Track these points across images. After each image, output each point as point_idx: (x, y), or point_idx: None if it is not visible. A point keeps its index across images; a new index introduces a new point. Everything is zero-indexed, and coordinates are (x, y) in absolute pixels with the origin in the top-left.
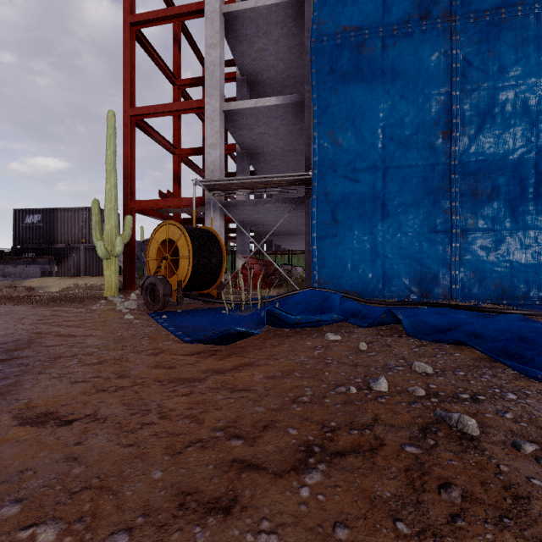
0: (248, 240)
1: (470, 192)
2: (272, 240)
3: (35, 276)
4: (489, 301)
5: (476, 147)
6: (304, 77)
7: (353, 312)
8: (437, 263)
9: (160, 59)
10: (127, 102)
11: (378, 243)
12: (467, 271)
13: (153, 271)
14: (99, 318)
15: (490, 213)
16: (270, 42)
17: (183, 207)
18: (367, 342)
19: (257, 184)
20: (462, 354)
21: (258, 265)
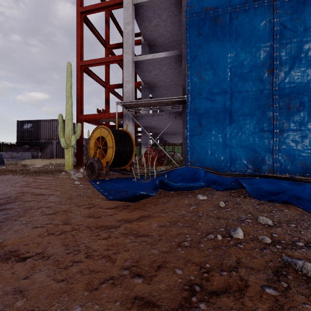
0: (148, 137)
1: (285, 106)
2: (162, 137)
3: (28, 158)
4: (298, 174)
5: (289, 79)
6: (181, 41)
7: (213, 180)
8: (264, 151)
9: (98, 33)
10: (78, 57)
11: (227, 138)
12: (284, 155)
13: (92, 155)
14: (60, 183)
15: (298, 119)
16: (161, 20)
17: (111, 118)
18: (224, 201)
19: (154, 104)
20: (290, 210)
21: (154, 152)
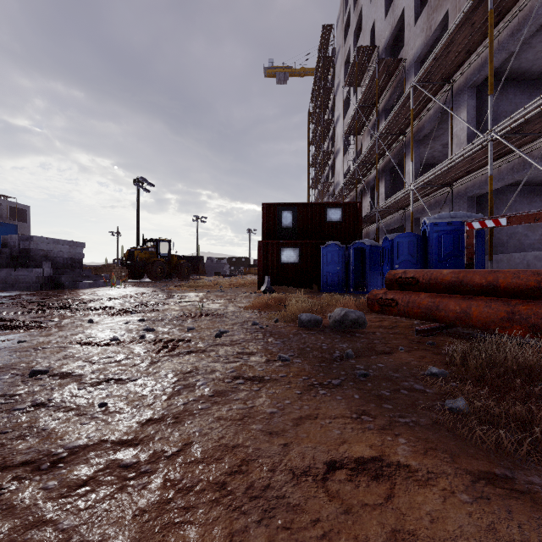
0: None
1: None
2: None
3: None
4: None
5: None
6: None
7: None
8: None
9: None
10: None
11: None
12: None
13: None
14: None
15: None
16: None
17: None
18: None
19: None
20: None
21: None
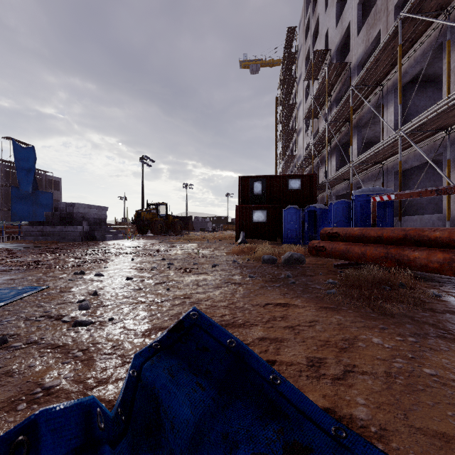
0: None
1: None
2: None
3: None
4: None
5: None
6: None
7: None
8: None
9: None
10: None
11: None
12: None
13: None
14: None
15: None
16: None
17: None
18: None
19: None
20: None
21: None
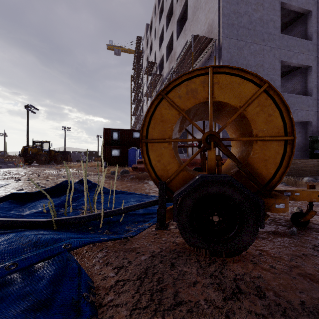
0: None
1: None
2: None
3: None
4: None
5: None
6: None
7: None
8: None
9: None
10: None
11: None
12: None
13: None
14: None
15: None
16: None
17: None
18: None
19: None
20: None
21: None
